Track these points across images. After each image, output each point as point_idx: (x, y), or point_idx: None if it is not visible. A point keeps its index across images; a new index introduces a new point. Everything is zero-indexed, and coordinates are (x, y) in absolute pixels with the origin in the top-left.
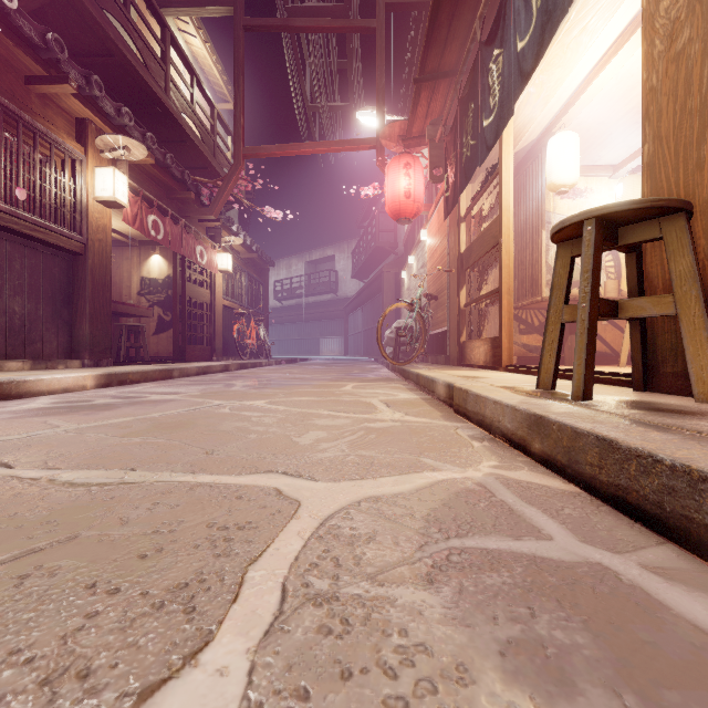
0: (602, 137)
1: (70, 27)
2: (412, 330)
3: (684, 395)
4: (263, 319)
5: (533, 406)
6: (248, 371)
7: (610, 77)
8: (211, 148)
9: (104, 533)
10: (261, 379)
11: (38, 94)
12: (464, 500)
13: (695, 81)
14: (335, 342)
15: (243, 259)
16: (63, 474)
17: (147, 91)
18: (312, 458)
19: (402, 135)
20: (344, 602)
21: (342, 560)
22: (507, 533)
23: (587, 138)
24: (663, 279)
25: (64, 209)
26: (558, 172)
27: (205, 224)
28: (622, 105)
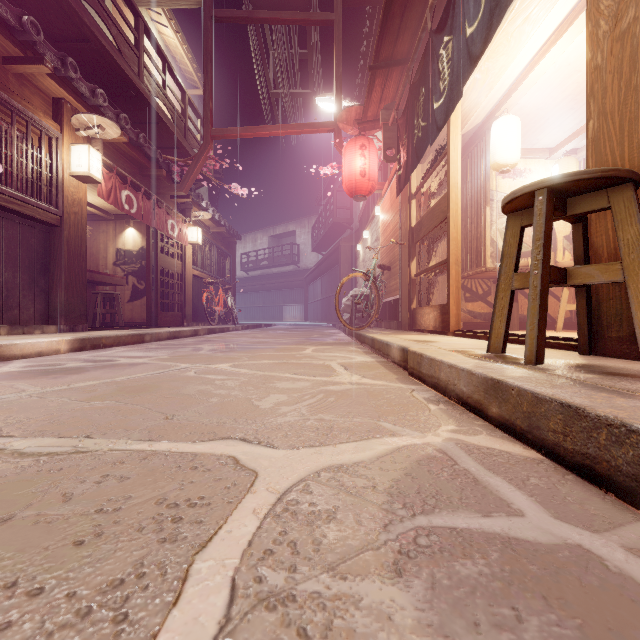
0: (540, 122)
1: (47, 13)
2: (366, 298)
3: (629, 359)
4: (231, 287)
5: (489, 370)
6: (216, 335)
7: (549, 65)
8: (182, 130)
9: (42, 513)
10: (227, 343)
11: (15, 74)
12: (426, 469)
13: (639, 58)
14: (297, 309)
15: (212, 233)
16: (15, 442)
17: (121, 75)
18: (272, 423)
19: (357, 119)
20: (302, 603)
21: (300, 545)
22: (475, 508)
23: (527, 123)
24: (608, 248)
25: (41, 183)
26: (501, 152)
27: (176, 199)
28: (559, 92)
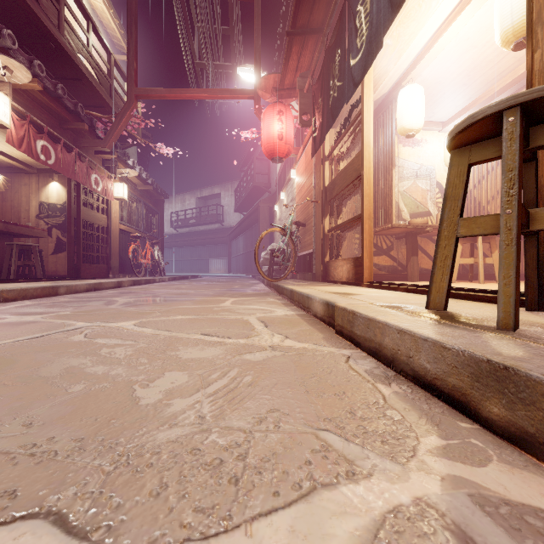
0: (437, 96)
1: None
2: (283, 252)
3: None
4: (158, 242)
5: (467, 342)
6: (140, 287)
7: (453, 36)
8: (108, 90)
9: None
10: (147, 295)
11: None
12: None
13: None
14: (221, 262)
15: (140, 190)
16: None
17: (38, 24)
18: (144, 448)
19: (275, 87)
20: None
21: None
22: None
23: (426, 96)
24: None
25: None
26: (407, 117)
27: (101, 155)
28: (456, 67)
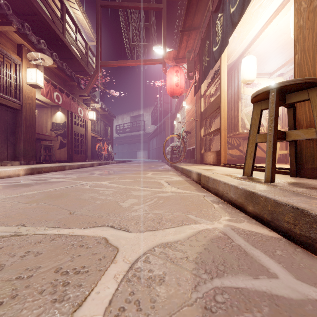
0: (265, 59)
1: (14, 0)
2: (179, 147)
3: None
4: (110, 142)
5: (246, 186)
6: (102, 166)
7: (271, 30)
8: (85, 62)
9: None
10: (108, 170)
11: None
12: (216, 245)
13: None
14: (144, 153)
15: (101, 114)
16: None
17: (54, 33)
18: (128, 216)
19: (174, 57)
20: None
21: (142, 303)
22: (248, 273)
23: (259, 60)
24: (306, 121)
25: (11, 88)
26: (246, 74)
27: (82, 97)
28: (275, 44)
